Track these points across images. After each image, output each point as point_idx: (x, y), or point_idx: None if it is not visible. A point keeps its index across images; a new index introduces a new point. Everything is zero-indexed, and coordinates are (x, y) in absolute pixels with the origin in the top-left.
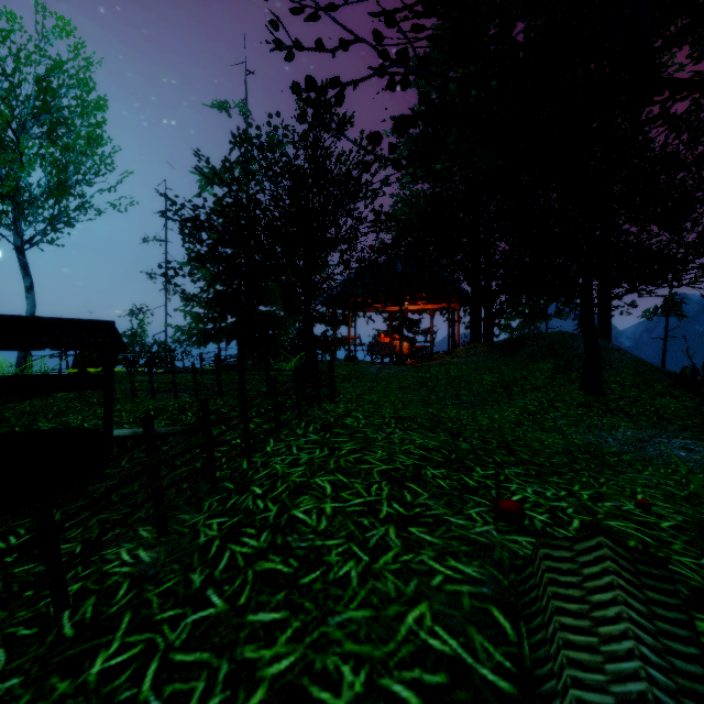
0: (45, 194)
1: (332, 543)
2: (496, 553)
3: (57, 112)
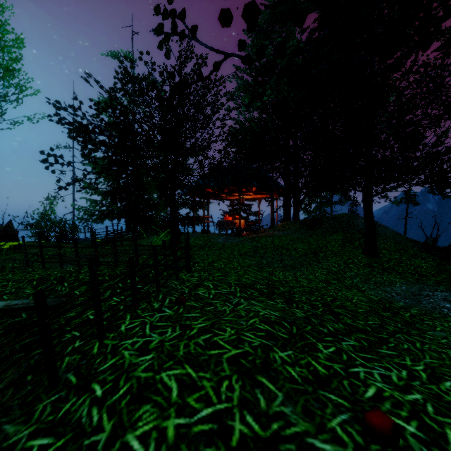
0: None
1: None
2: None
3: None
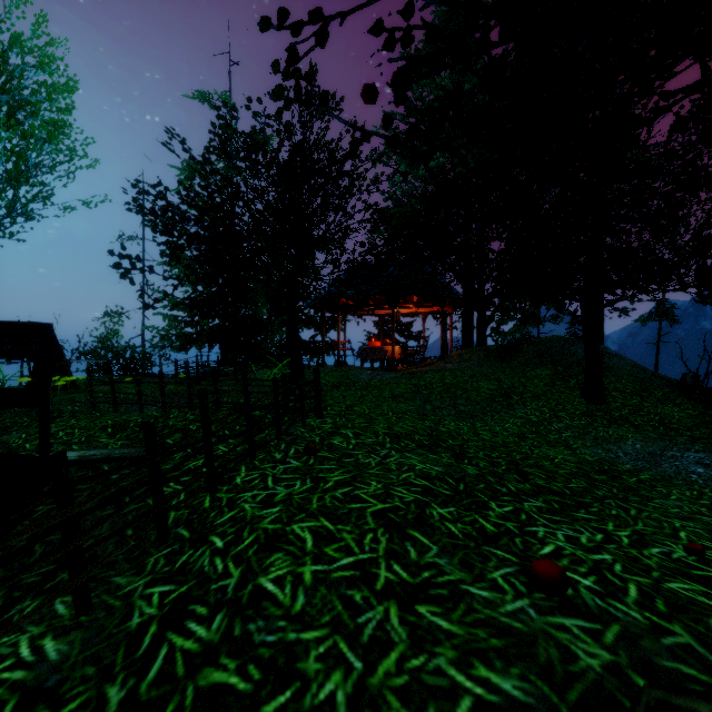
0: (2, 183)
1: (311, 638)
2: (541, 651)
3: (15, 93)
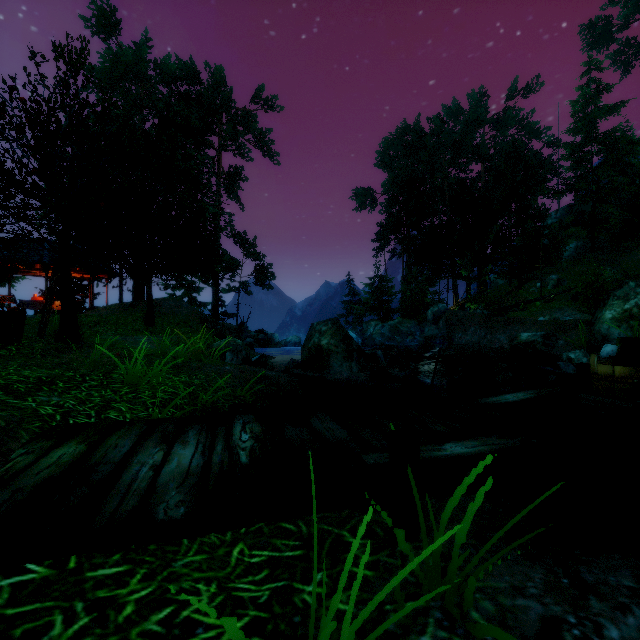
0: None
1: None
2: None
3: None
